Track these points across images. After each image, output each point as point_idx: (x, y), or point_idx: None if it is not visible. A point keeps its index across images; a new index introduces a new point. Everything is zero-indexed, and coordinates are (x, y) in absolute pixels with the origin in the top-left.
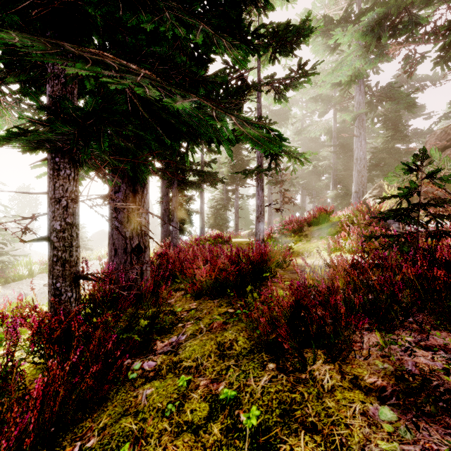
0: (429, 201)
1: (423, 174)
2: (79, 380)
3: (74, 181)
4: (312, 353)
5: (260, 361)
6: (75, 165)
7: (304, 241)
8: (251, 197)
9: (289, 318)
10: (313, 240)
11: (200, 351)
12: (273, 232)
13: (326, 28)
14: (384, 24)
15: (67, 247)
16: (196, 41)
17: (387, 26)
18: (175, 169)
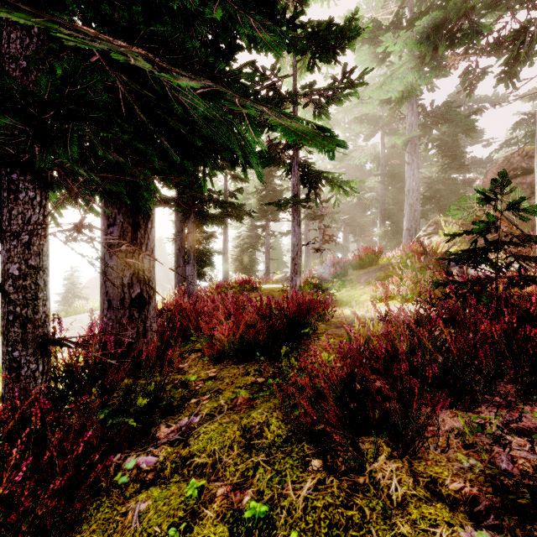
0: (512, 238)
1: (492, 207)
2: (30, 504)
3: (40, 207)
4: (371, 443)
5: (300, 455)
6: (43, 185)
7: (349, 287)
8: (285, 235)
9: (339, 395)
10: (360, 286)
11: (218, 440)
12: (311, 277)
13: (374, 34)
14: (441, 31)
15: (29, 300)
16: (212, 15)
17: (444, 34)
18: (192, 199)
